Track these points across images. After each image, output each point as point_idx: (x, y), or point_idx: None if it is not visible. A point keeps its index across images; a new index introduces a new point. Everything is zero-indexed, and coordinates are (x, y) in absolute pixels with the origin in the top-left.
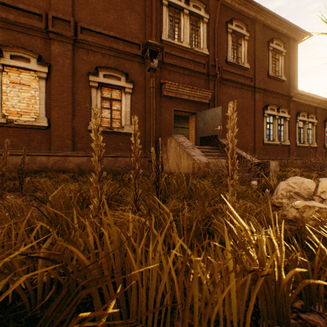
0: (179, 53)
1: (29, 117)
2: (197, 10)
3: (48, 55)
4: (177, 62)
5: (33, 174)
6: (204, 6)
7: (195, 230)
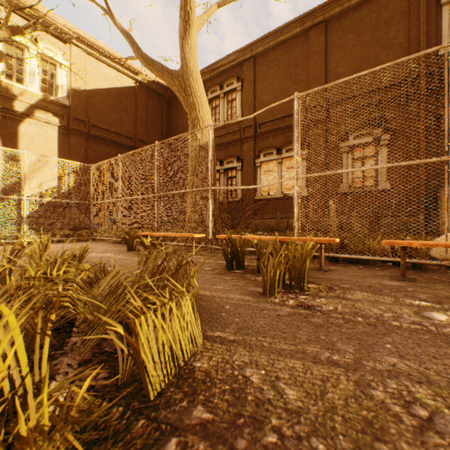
0: None
1: None
2: None
3: (307, 139)
4: None
5: None
6: None
7: None
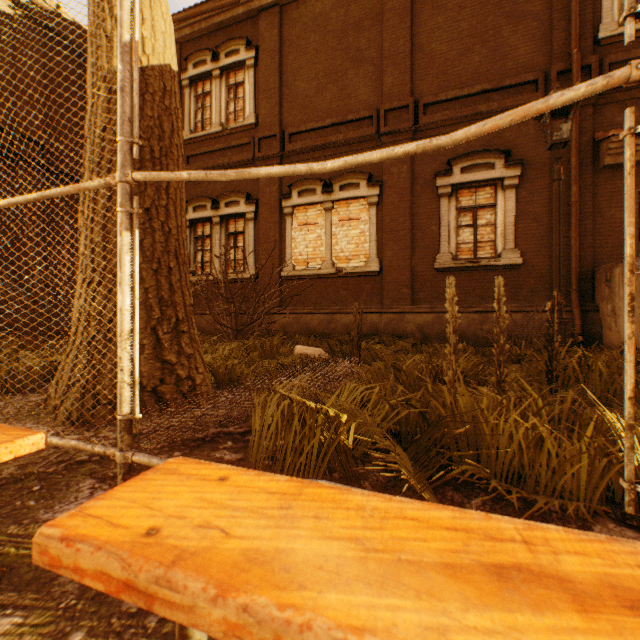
0: None
1: (358, 261)
2: None
3: (379, 169)
4: None
5: (365, 339)
6: None
7: (594, 435)
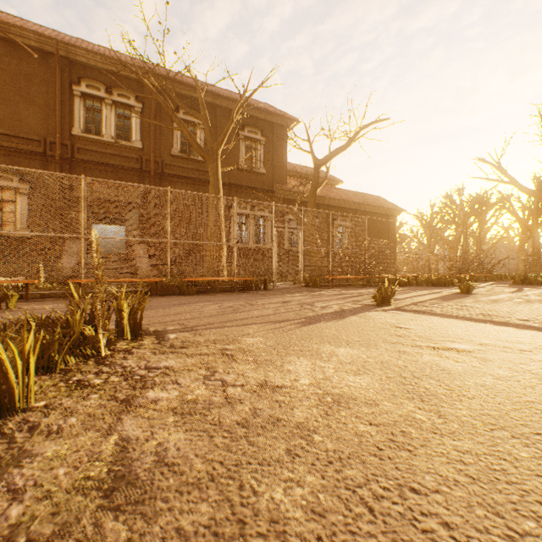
0: (98, 148)
1: None
2: (125, 100)
3: None
4: (95, 158)
5: None
6: (134, 94)
7: None
